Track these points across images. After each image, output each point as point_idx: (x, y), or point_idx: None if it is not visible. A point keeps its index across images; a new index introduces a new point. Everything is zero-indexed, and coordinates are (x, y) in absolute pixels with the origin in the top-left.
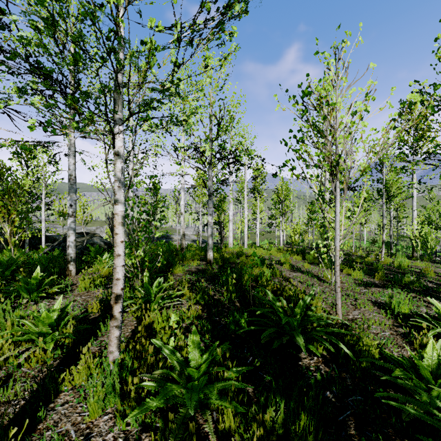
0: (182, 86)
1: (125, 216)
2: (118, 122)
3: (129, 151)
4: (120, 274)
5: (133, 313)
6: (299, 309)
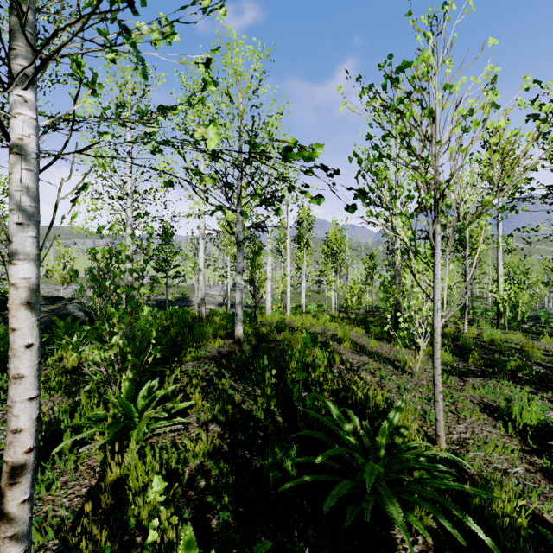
0: (175, 36)
1: (37, 289)
2: (19, 83)
3: (126, 181)
4: (24, 418)
5: (97, 451)
6: (383, 438)
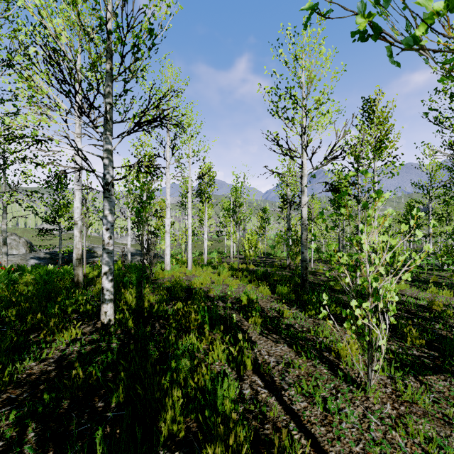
0: None
1: None
2: None
3: None
4: None
5: None
6: None
